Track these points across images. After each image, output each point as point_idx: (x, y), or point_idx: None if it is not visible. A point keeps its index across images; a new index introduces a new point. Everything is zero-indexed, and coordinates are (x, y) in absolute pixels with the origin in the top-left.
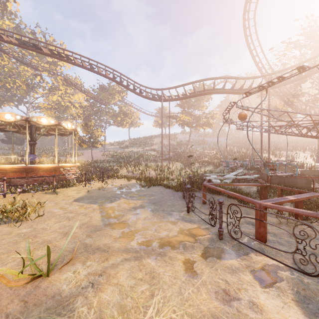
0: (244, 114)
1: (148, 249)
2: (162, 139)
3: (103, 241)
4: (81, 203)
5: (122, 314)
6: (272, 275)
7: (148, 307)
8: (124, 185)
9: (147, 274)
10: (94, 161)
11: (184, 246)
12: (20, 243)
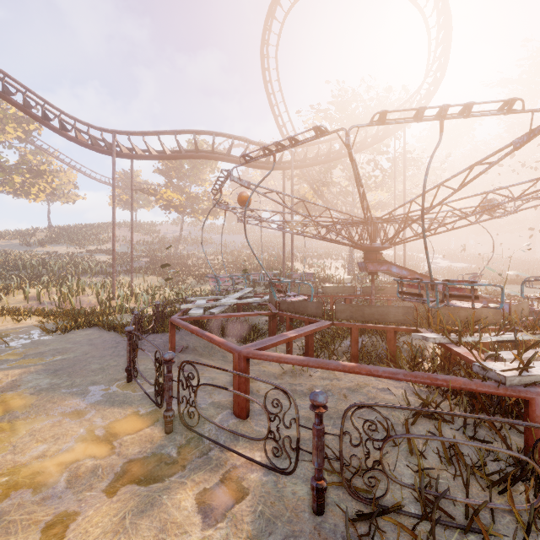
0: (246, 199)
1: None
2: (114, 232)
3: None
4: None
5: None
6: (233, 490)
7: None
8: None
9: None
10: None
11: (71, 475)
12: None
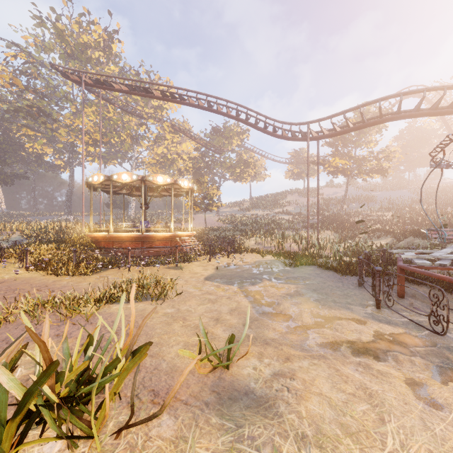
0: None
1: (338, 355)
2: (307, 197)
3: (268, 335)
4: (215, 282)
5: (349, 435)
6: None
7: (384, 435)
8: (258, 262)
9: (359, 389)
10: (209, 228)
11: (395, 359)
12: (172, 325)
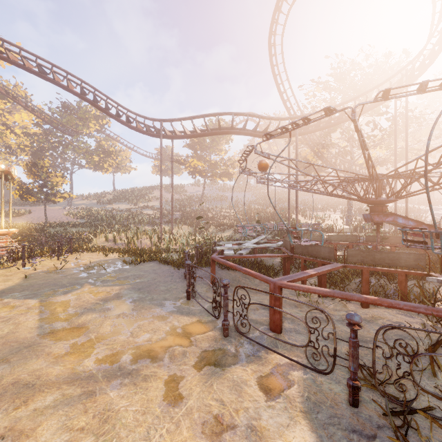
0: (265, 165)
1: (112, 369)
2: (161, 193)
3: (32, 366)
4: (7, 298)
5: None
6: (282, 380)
7: None
8: (96, 262)
9: (97, 416)
10: (50, 224)
11: (171, 354)
12: None
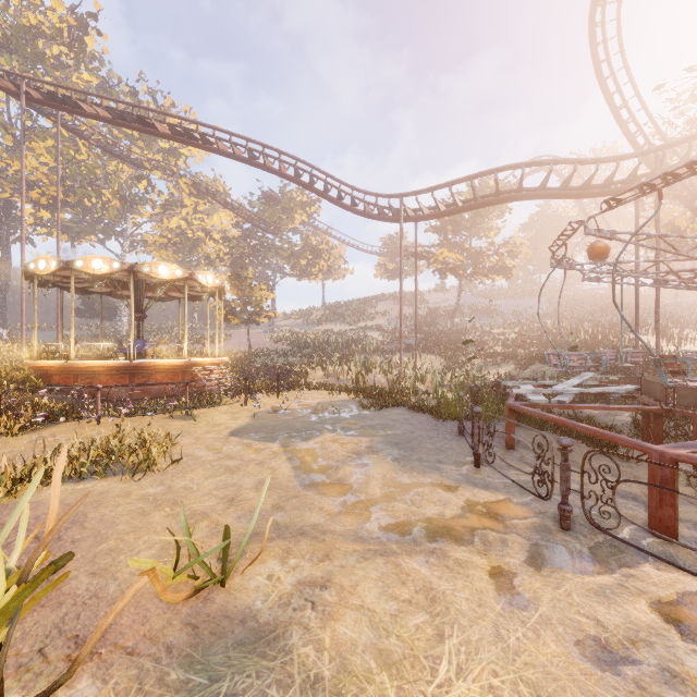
0: (603, 246)
1: (406, 542)
2: (400, 305)
3: (309, 519)
4: (246, 439)
5: (387, 667)
6: None
7: (438, 659)
8: (323, 403)
9: (420, 592)
10: (255, 352)
11: (483, 539)
12: (151, 515)
